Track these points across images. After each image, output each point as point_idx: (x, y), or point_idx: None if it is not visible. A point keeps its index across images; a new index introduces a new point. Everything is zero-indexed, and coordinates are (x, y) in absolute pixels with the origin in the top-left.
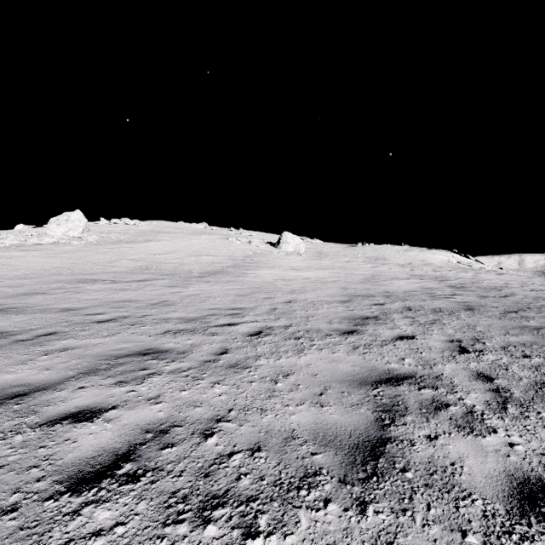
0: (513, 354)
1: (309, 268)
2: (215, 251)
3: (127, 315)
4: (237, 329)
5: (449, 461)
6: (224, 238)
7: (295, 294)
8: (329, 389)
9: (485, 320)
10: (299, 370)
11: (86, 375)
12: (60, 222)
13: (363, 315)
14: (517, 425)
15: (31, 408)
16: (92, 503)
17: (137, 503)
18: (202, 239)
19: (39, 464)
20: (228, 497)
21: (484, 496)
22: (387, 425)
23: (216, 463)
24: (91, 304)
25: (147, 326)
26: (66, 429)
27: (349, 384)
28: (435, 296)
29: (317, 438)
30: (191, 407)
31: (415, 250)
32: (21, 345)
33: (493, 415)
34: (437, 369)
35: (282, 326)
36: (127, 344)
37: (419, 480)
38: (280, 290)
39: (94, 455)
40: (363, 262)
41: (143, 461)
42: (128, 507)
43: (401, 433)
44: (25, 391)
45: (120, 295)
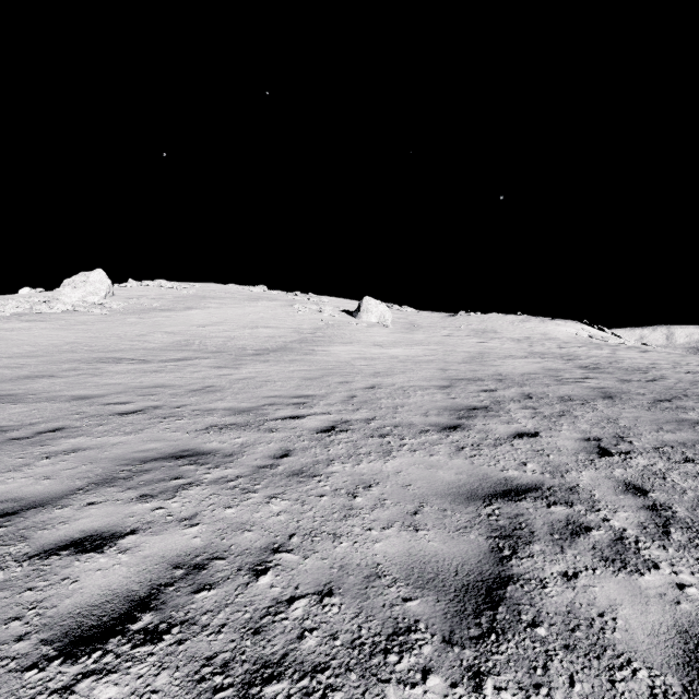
0: (670, 457)
1: (397, 344)
2: (276, 322)
3: (159, 405)
4: (303, 423)
5: (596, 611)
6: (287, 305)
7: (380, 377)
8: (426, 506)
9: (630, 412)
10: (385, 478)
11: (99, 485)
12: (77, 285)
13: (468, 405)
14: (686, 557)
15: (20, 532)
16: (92, 675)
17: (156, 675)
18: (259, 307)
19: (23, 615)
20: (286, 665)
21: (650, 665)
22: (507, 557)
23: (271, 614)
24: (113, 390)
25: (185, 419)
26: (66, 563)
27: (453, 499)
28: (562, 380)
29: (410, 576)
30: (238, 531)
31: (533, 321)
32: (16, 445)
33: (652, 544)
34: (570, 477)
35: (362, 419)
36: (156, 443)
37: (556, 640)
38: (360, 372)
39: (100, 601)
40: (467, 336)
41: (168, 610)
42: (142, 681)
43: (527, 570)
44: (15, 508)
45: (151, 379)
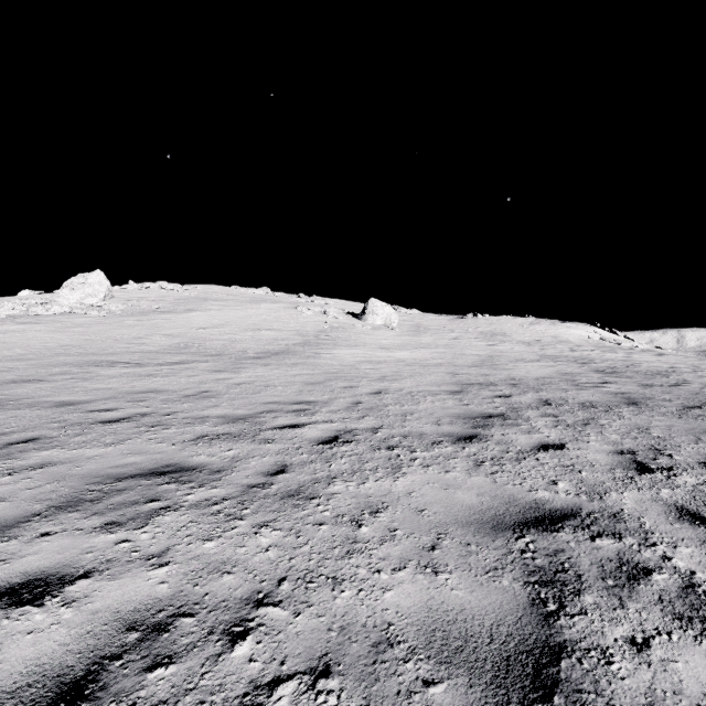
0: None
1: (404, 347)
2: (279, 324)
3: (147, 412)
4: (302, 433)
5: (687, 704)
6: (291, 308)
7: (386, 381)
8: (445, 538)
9: (660, 420)
10: (395, 501)
11: (60, 510)
12: (75, 286)
13: (483, 412)
14: None
15: None
16: None
17: None
18: (262, 309)
19: None
20: None
21: None
22: (554, 614)
23: None
24: (101, 396)
25: (173, 429)
26: None
27: (477, 528)
28: (580, 385)
29: (432, 643)
30: (215, 574)
31: (544, 323)
32: None
33: None
34: (611, 500)
35: (368, 429)
36: (137, 457)
37: None
38: (365, 377)
39: (19, 684)
40: (475, 339)
41: (107, 699)
42: None
43: (582, 634)
44: None
45: (144, 384)
